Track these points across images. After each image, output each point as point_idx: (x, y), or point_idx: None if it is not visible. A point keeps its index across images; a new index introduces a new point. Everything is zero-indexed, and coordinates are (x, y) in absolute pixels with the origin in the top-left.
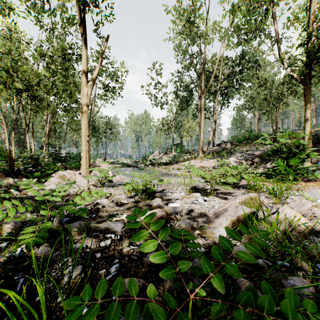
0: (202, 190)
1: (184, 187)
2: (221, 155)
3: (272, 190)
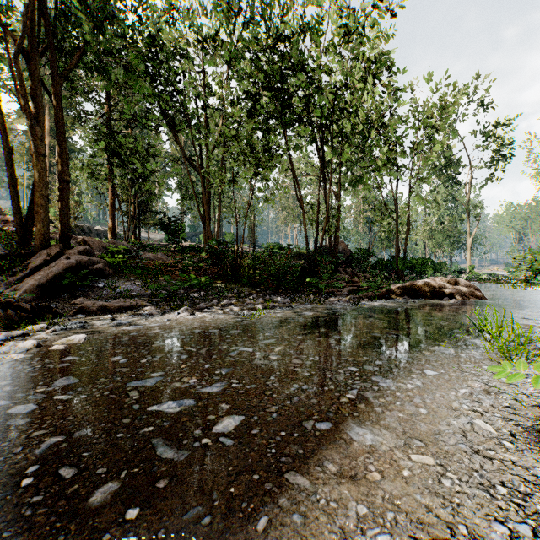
0: None
1: None
2: None
3: None
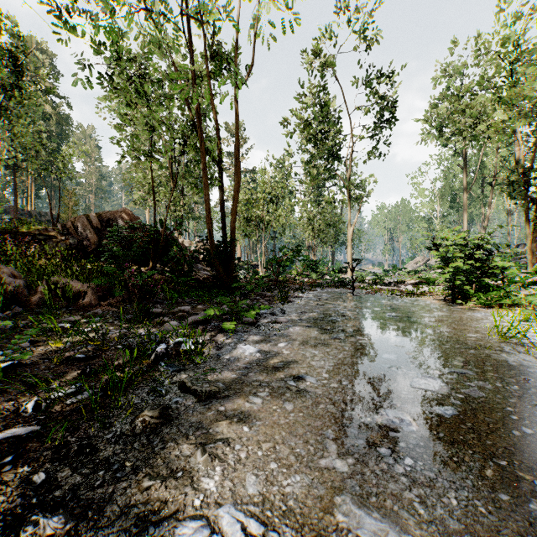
0: None
1: None
2: None
3: None
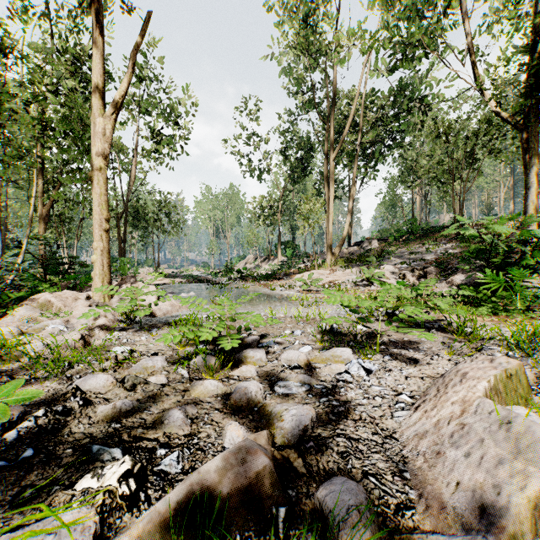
0: (349, 337)
1: (308, 329)
2: (366, 262)
3: (526, 342)
